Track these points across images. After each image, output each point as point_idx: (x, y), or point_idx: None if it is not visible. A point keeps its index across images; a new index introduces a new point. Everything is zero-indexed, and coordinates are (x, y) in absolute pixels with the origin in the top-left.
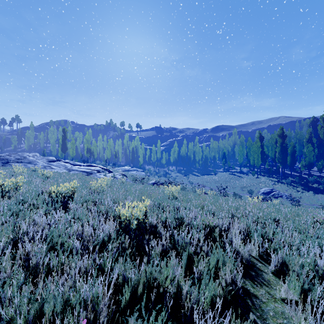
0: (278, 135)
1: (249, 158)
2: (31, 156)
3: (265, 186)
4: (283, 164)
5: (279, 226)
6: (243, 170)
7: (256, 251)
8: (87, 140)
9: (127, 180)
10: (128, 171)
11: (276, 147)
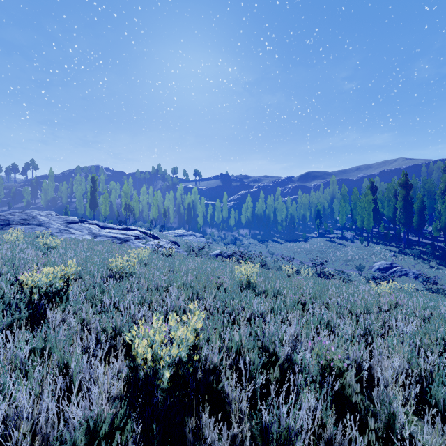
0: (400, 184)
1: (354, 217)
2: (44, 216)
3: (381, 259)
4: (407, 227)
5: None
6: (347, 235)
7: None
8: (125, 193)
9: (179, 251)
10: (181, 237)
11: (396, 202)
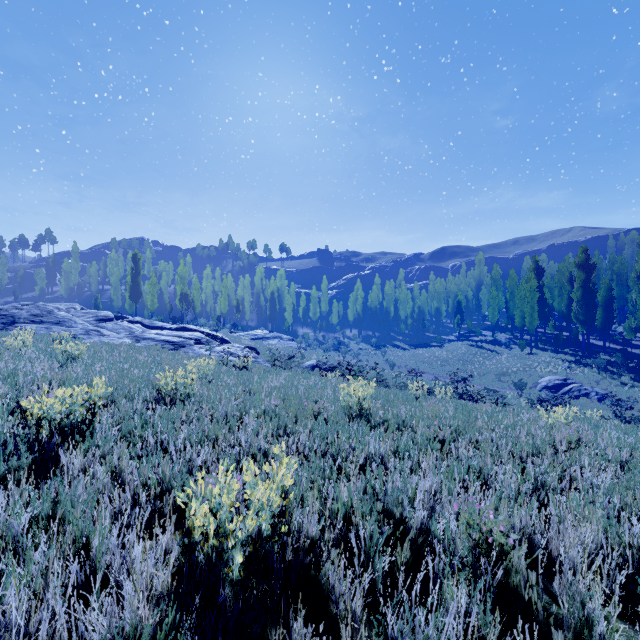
0: (577, 264)
1: (511, 312)
2: (64, 310)
3: (549, 372)
4: (588, 326)
5: None
6: (500, 337)
7: None
8: (181, 277)
9: (259, 361)
10: (262, 340)
11: (571, 290)
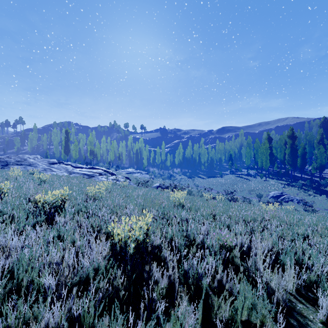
0: (288, 136)
1: (256, 160)
2: (32, 158)
3: (274, 189)
4: (293, 167)
5: (311, 245)
6: (251, 172)
7: (292, 285)
8: (90, 142)
9: (130, 184)
10: (132, 174)
11: (285, 149)
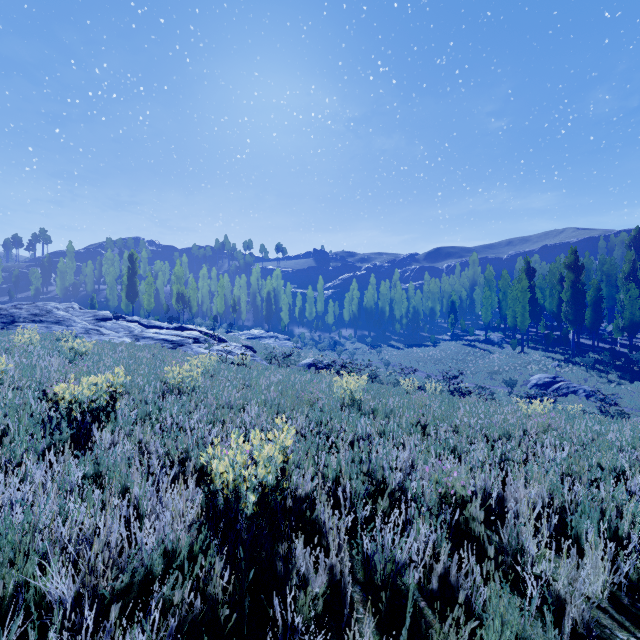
0: (567, 265)
1: (504, 312)
2: (62, 309)
3: (540, 371)
4: (577, 326)
5: (633, 492)
6: (493, 337)
7: (601, 587)
8: (177, 277)
9: (256, 359)
10: (258, 340)
11: (561, 290)
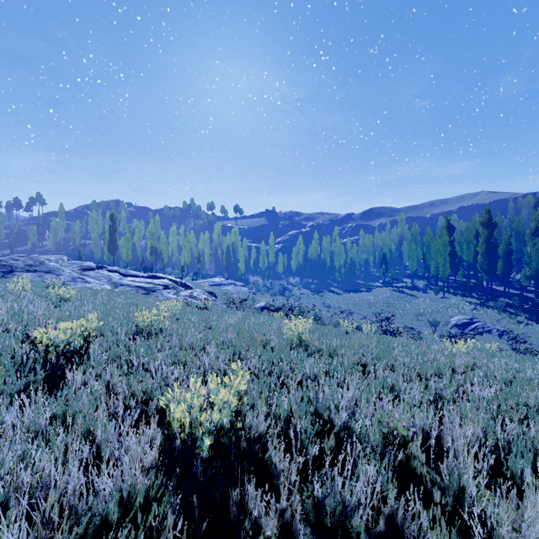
0: (482, 223)
1: (427, 263)
2: (53, 261)
3: (459, 313)
4: (491, 274)
5: None
6: (418, 284)
7: None
8: (151, 233)
9: (217, 303)
10: (219, 286)
11: (477, 244)
